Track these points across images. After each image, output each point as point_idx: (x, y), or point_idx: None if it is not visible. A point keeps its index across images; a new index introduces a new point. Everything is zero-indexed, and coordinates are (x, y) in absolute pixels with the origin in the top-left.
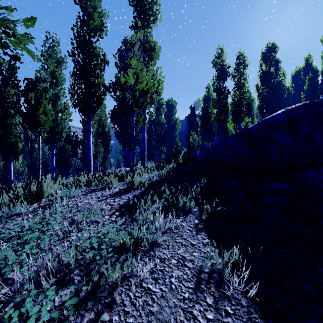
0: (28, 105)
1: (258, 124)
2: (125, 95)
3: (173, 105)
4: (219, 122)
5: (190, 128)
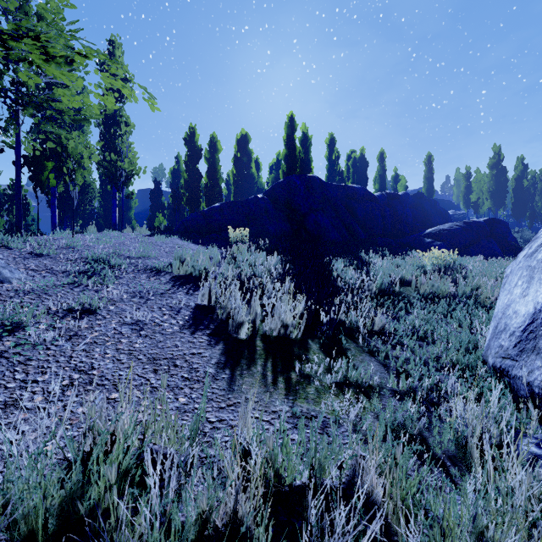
0: (38, 170)
1: (208, 209)
2: (117, 173)
3: None
4: (192, 206)
5: (154, 208)
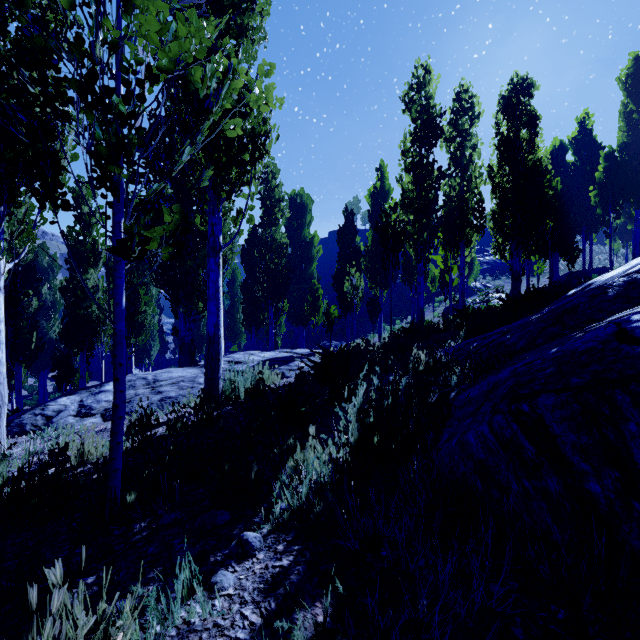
0: None
1: None
2: (57, 90)
3: (306, 204)
4: (420, 248)
5: (343, 257)
